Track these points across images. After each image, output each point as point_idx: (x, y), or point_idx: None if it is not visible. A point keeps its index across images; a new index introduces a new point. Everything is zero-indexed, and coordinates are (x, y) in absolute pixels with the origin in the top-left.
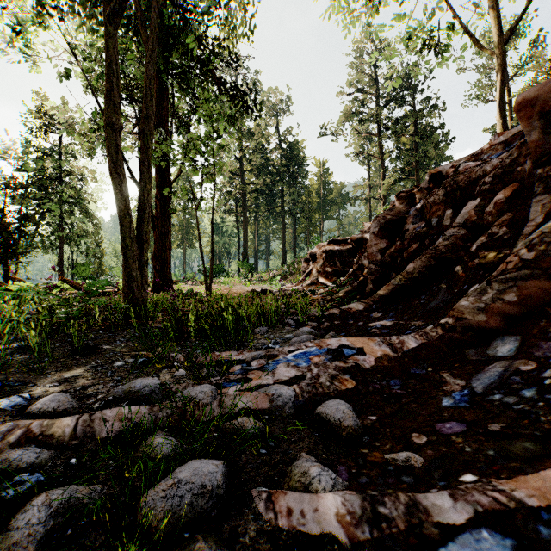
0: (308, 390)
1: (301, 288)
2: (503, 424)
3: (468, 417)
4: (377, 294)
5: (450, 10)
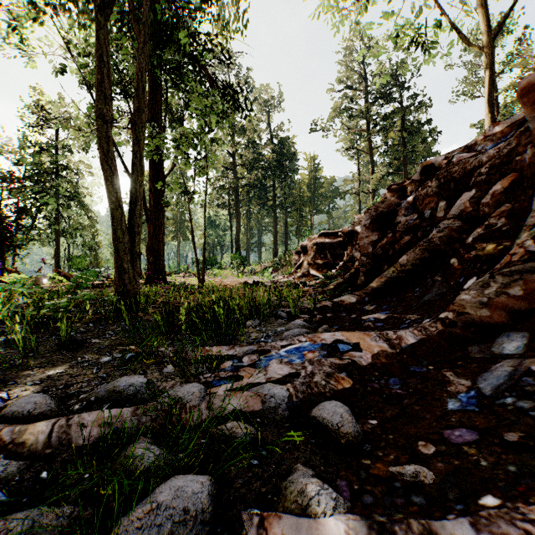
0: (303, 390)
1: (293, 280)
2: (520, 434)
3: (479, 423)
4: (370, 287)
5: (439, 7)
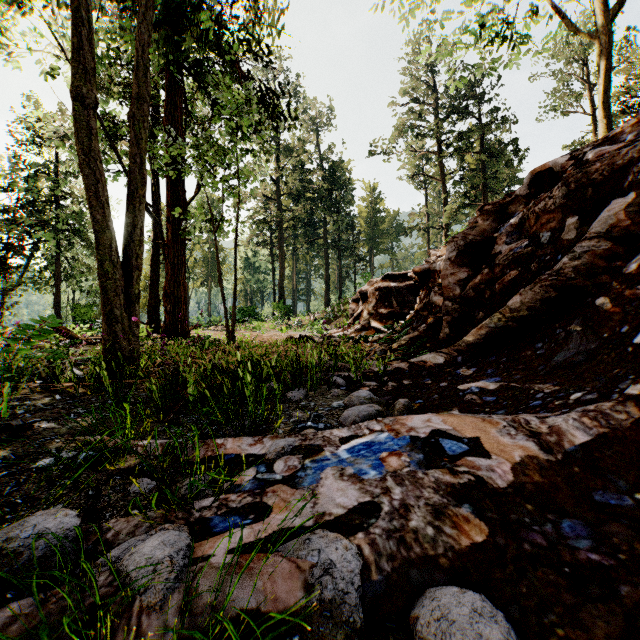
0: (390, 550)
1: (349, 334)
2: None
3: None
4: (463, 342)
5: None
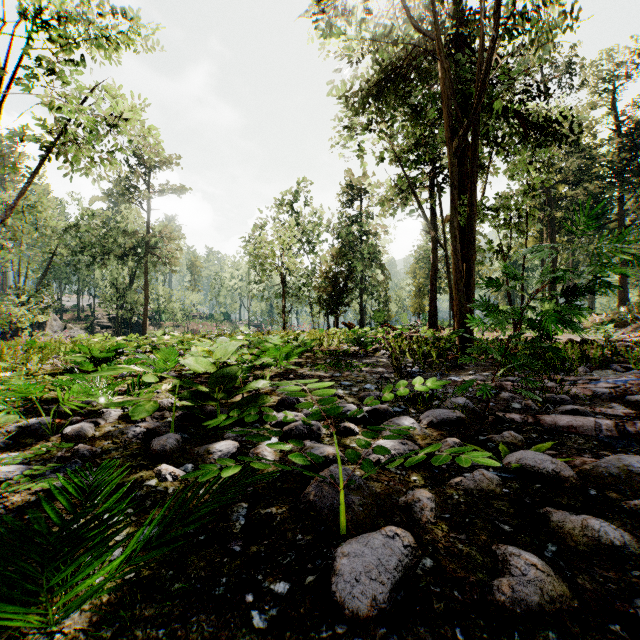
0: (619, 392)
1: None
2: None
3: None
4: None
5: None
